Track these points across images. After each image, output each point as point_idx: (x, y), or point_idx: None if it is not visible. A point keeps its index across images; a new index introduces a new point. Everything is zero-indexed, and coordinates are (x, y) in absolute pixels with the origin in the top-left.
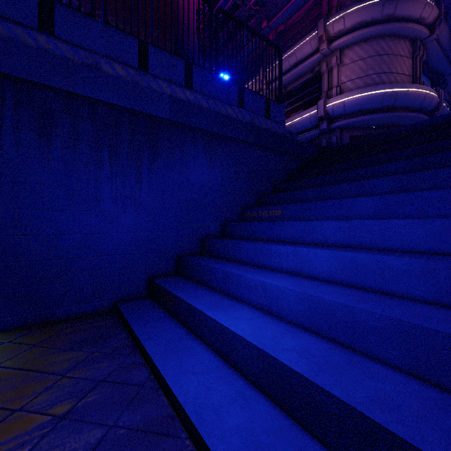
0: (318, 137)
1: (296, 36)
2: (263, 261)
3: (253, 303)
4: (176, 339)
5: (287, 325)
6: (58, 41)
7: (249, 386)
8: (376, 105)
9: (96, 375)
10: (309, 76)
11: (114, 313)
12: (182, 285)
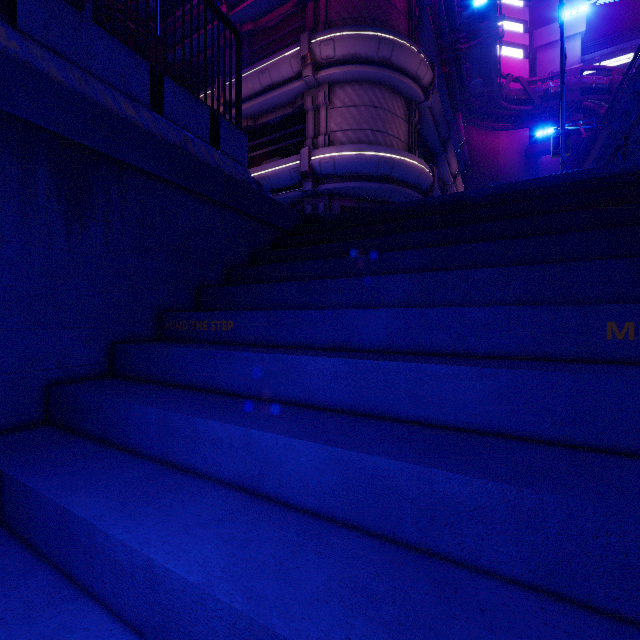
0: (301, 200)
1: (271, 47)
2: (180, 453)
3: (125, 613)
4: None
5: None
6: None
7: None
8: (372, 170)
9: None
10: (288, 110)
11: None
12: None
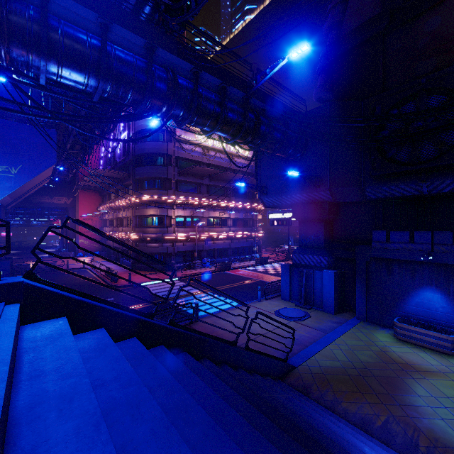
0: None
1: None
2: None
3: None
4: None
5: None
6: None
7: None
8: None
9: None
10: None
11: None
12: None
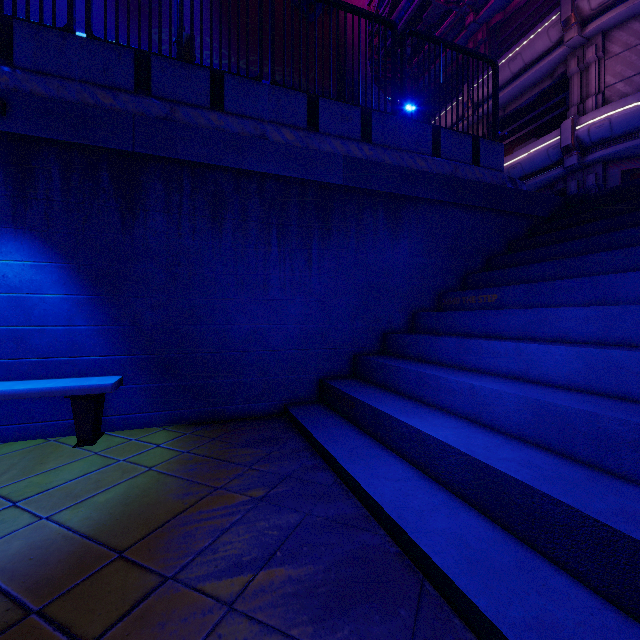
0: (561, 178)
1: (522, 27)
2: (471, 362)
3: (457, 411)
4: (361, 446)
5: (505, 438)
6: (229, 116)
7: (454, 499)
8: None
9: (280, 471)
10: (545, 85)
11: (283, 417)
12: (361, 388)
